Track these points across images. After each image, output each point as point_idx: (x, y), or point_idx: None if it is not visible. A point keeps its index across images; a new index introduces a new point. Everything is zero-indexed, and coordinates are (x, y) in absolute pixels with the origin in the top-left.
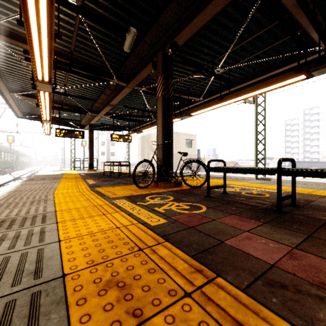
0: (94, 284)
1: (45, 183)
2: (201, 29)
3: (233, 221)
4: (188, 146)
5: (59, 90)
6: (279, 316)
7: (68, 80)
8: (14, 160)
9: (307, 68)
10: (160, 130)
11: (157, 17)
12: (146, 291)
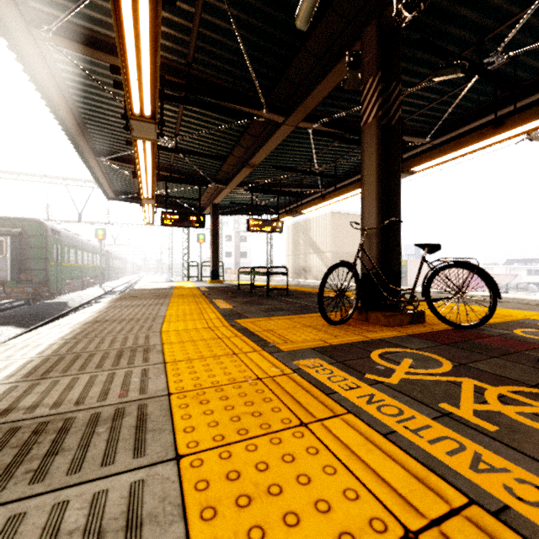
0: None
1: (145, 304)
2: None
3: None
4: None
5: (167, 144)
6: None
7: (181, 125)
8: (105, 266)
9: None
10: (371, 196)
11: None
12: None
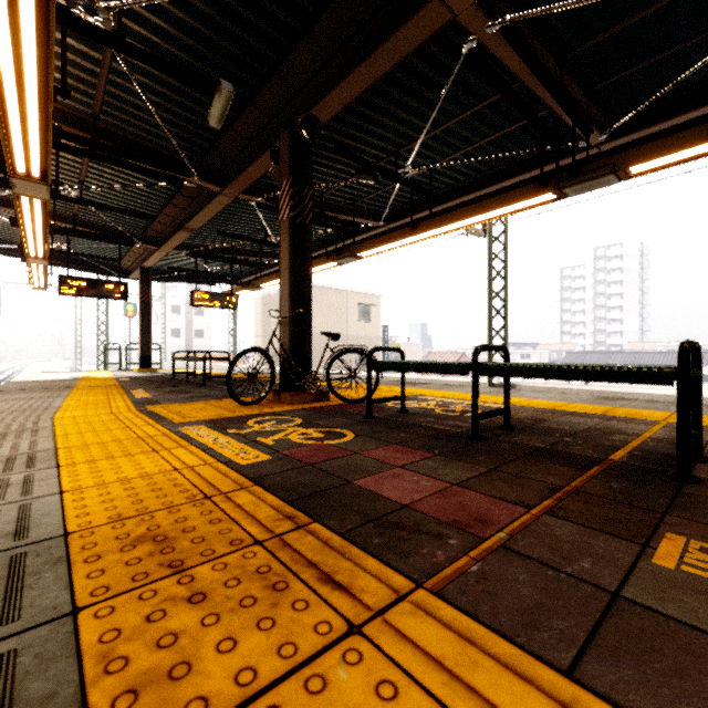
0: (117, 540)
1: (32, 397)
2: (366, 93)
3: (386, 454)
4: (363, 320)
5: (67, 192)
6: (370, 555)
7: (89, 172)
8: None
9: (556, 181)
10: (285, 287)
11: (276, 63)
12: (197, 543)
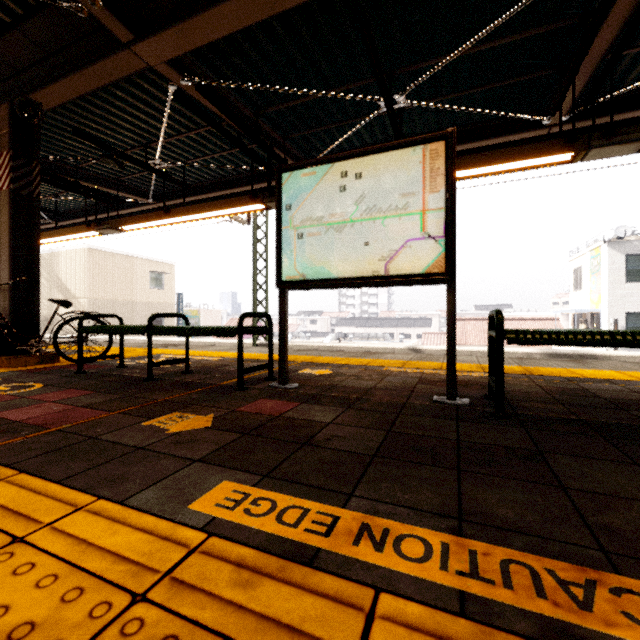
0: None
1: None
2: (100, 92)
3: (54, 395)
4: (156, 287)
5: None
6: None
7: None
8: None
9: (262, 197)
10: (5, 255)
11: None
12: None
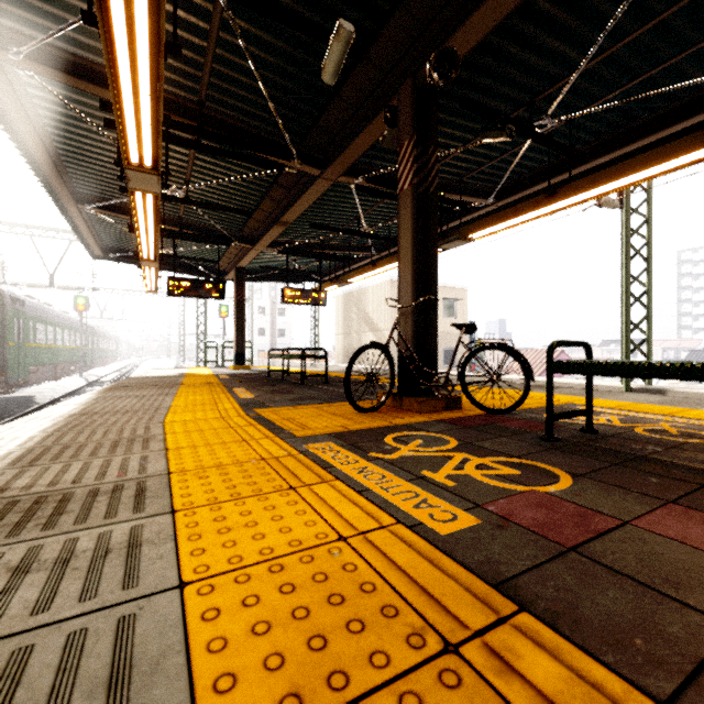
0: None
1: (145, 395)
2: (512, 16)
3: (691, 529)
4: (448, 315)
5: (174, 193)
6: None
7: (193, 171)
8: (88, 347)
9: None
10: (407, 270)
11: None
12: None
